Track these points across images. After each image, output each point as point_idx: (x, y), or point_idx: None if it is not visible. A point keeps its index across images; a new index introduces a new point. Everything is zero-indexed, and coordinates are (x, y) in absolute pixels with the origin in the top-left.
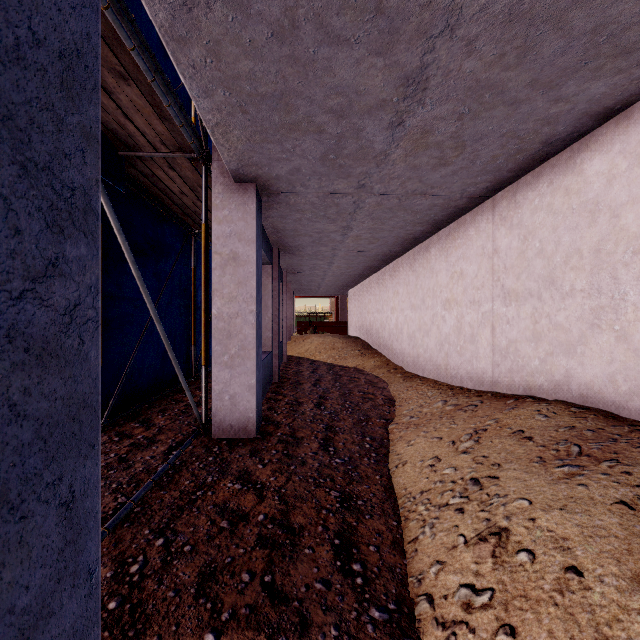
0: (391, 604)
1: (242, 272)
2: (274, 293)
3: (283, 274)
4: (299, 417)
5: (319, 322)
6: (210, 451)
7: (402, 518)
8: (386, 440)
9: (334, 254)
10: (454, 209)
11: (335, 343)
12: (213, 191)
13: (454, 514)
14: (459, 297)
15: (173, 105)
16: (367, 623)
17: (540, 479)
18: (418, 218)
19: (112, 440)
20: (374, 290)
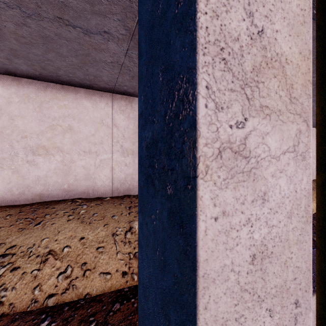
0: (42, 316)
1: None
2: None
3: None
4: None
5: None
6: None
7: None
8: None
9: None
10: None
11: None
12: None
13: (14, 272)
14: None
15: None
16: (51, 325)
17: (37, 232)
18: None
19: None
20: None
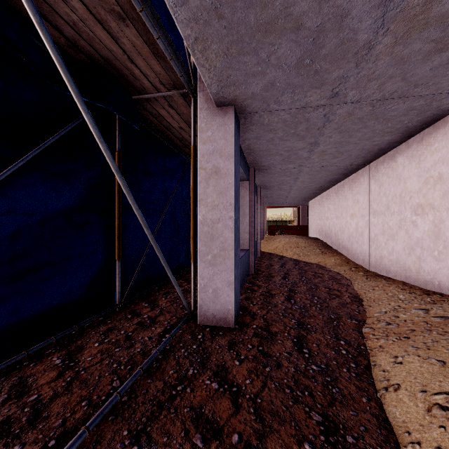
0: None
1: (222, 183)
2: (250, 203)
3: (257, 189)
4: (272, 309)
5: (285, 226)
6: (195, 338)
7: None
8: (363, 347)
9: (300, 170)
10: (434, 111)
11: (299, 243)
12: (199, 117)
13: None
14: (436, 202)
15: (163, 39)
16: None
17: None
18: (389, 126)
19: (126, 317)
20: (333, 200)
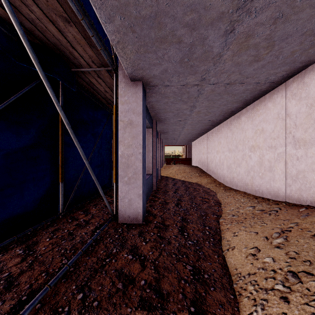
0: None
1: (135, 131)
2: (153, 143)
3: (158, 134)
4: (166, 211)
5: (177, 158)
6: (117, 231)
7: (236, 293)
8: (218, 229)
9: (185, 122)
10: (258, 92)
11: (185, 169)
12: (119, 87)
13: (280, 301)
14: (261, 144)
15: (95, 36)
16: None
17: None
18: (235, 99)
19: (67, 221)
20: (206, 141)
